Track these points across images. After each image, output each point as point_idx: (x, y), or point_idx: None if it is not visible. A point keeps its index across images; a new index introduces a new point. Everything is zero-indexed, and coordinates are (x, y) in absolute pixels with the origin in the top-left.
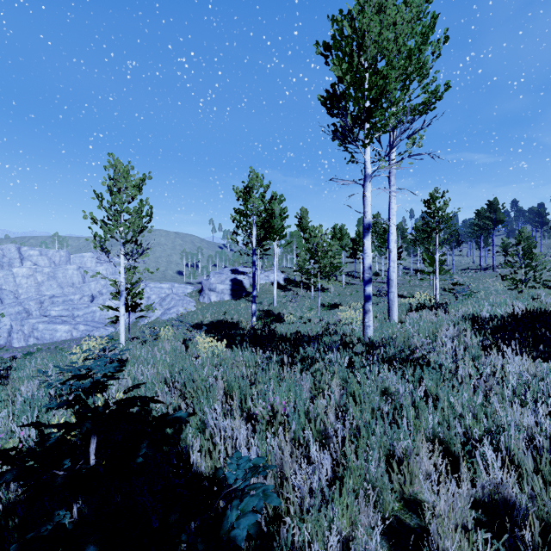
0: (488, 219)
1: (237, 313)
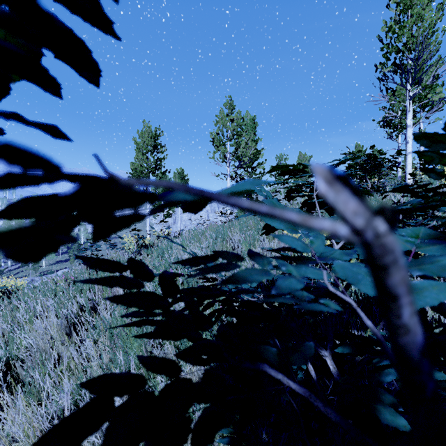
0: None
1: None
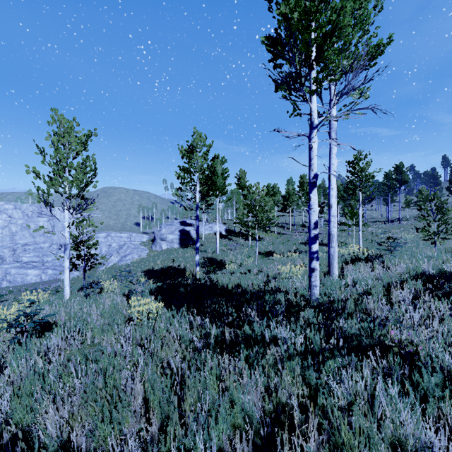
0: (395, 180)
1: (184, 260)
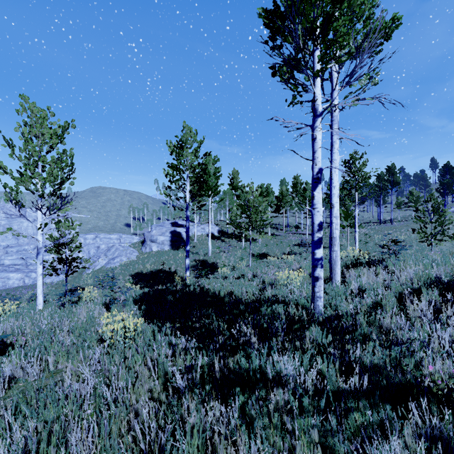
0: (387, 181)
1: (175, 263)
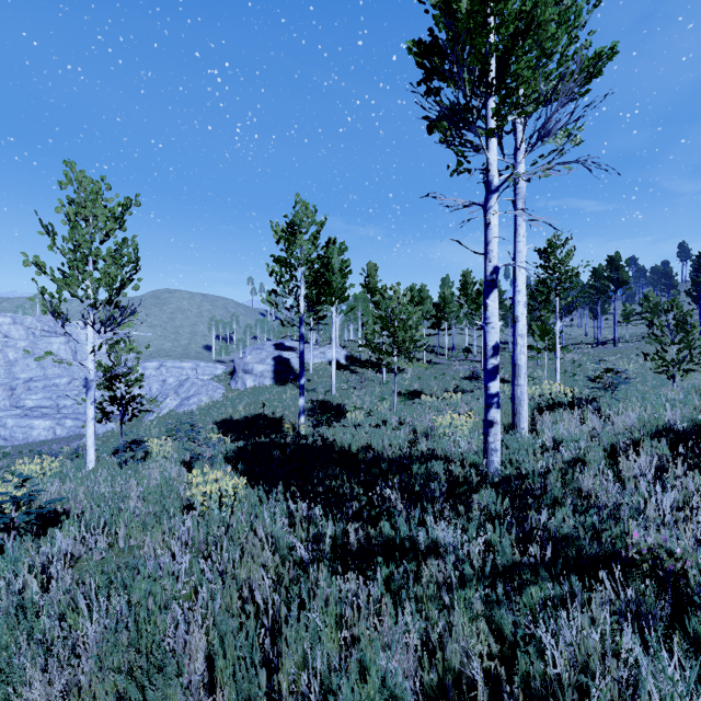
0: (608, 280)
1: (281, 405)
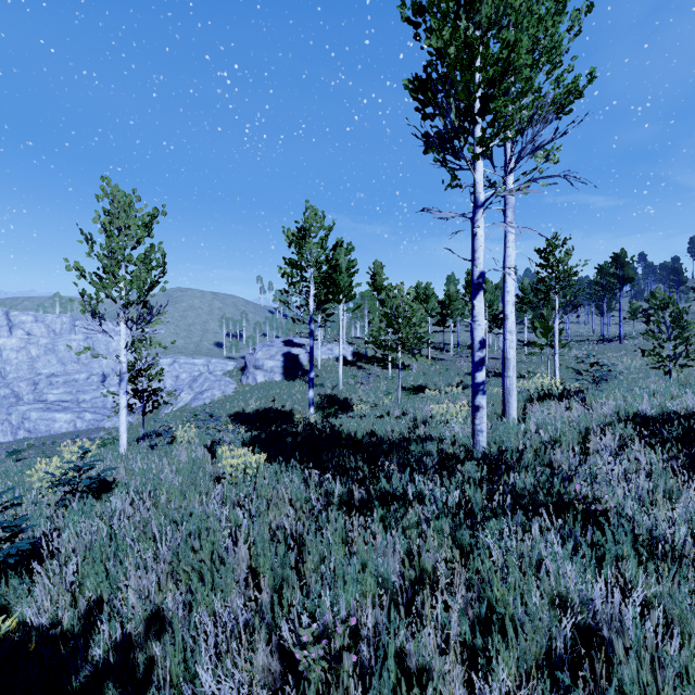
0: (614, 277)
1: (290, 399)
